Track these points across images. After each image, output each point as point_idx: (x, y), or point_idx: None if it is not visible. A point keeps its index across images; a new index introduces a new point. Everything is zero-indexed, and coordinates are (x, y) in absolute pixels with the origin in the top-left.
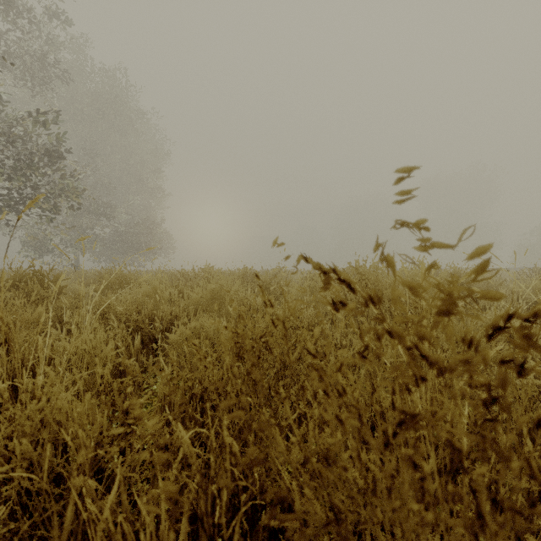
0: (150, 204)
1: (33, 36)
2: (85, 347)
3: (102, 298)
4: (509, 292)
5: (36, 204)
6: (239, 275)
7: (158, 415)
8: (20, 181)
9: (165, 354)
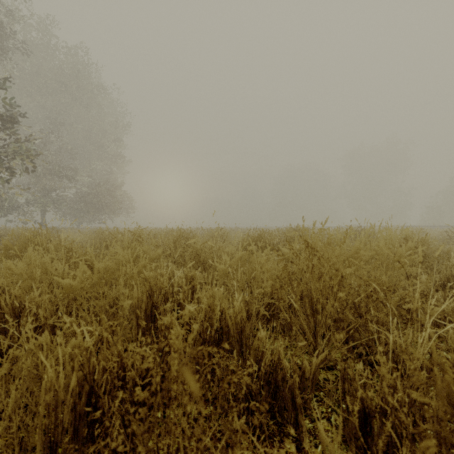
0: (111, 169)
1: None
2: None
3: None
4: None
5: None
6: (173, 237)
7: None
8: None
9: None
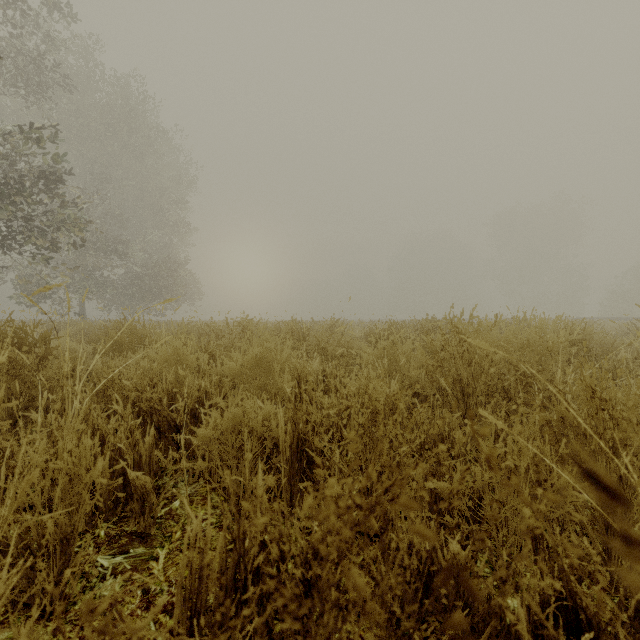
0: (171, 240)
1: (26, 32)
2: (60, 464)
3: (106, 364)
4: (634, 352)
5: (30, 239)
6: (286, 330)
7: (179, 607)
8: (9, 210)
9: (190, 451)
